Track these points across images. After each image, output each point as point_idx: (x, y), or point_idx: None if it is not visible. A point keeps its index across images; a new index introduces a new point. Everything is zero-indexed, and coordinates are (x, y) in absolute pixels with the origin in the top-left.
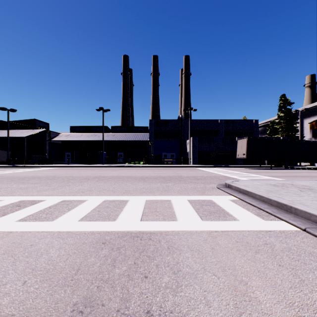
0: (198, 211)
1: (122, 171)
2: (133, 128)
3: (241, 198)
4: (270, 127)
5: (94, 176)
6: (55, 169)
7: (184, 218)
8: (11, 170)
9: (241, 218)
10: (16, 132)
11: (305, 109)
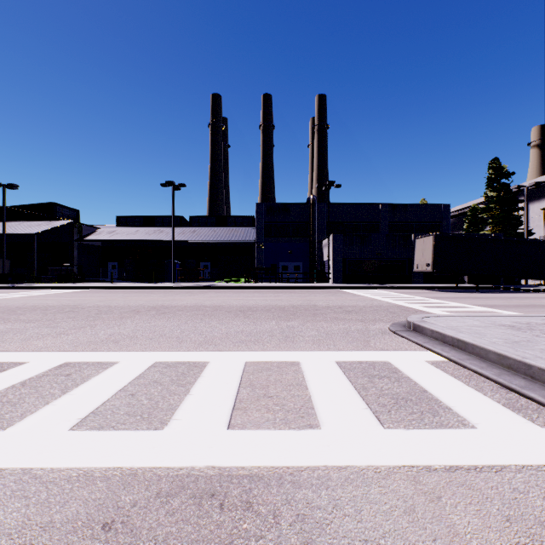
0: (367, 396)
1: (205, 296)
2: (228, 219)
3: (455, 359)
4: (468, 217)
5: (151, 306)
6: (85, 292)
7: (335, 418)
8: (2, 294)
9: (477, 418)
10: (19, 226)
11: (536, 183)
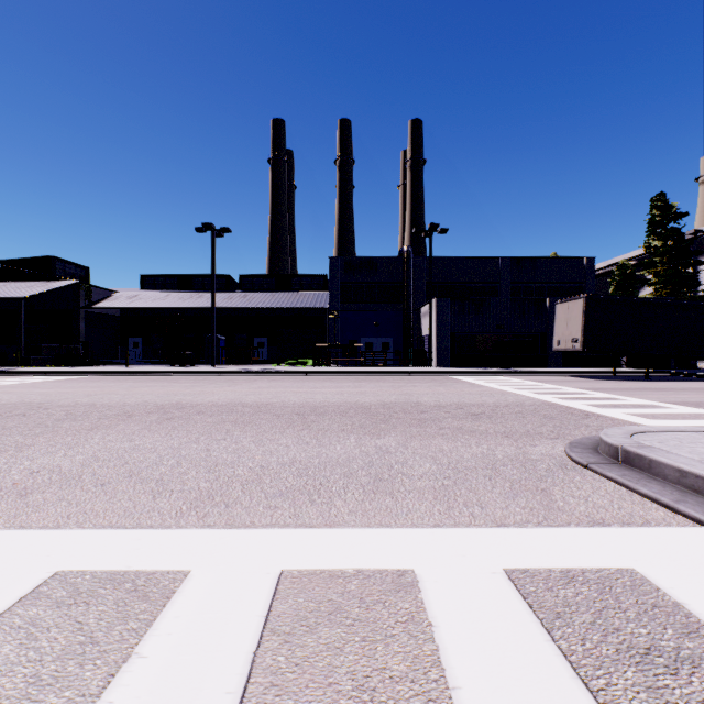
0: None
1: (251, 386)
2: (292, 280)
3: None
4: (616, 277)
5: (158, 404)
6: (79, 380)
7: None
8: None
9: None
10: (2, 289)
11: None
